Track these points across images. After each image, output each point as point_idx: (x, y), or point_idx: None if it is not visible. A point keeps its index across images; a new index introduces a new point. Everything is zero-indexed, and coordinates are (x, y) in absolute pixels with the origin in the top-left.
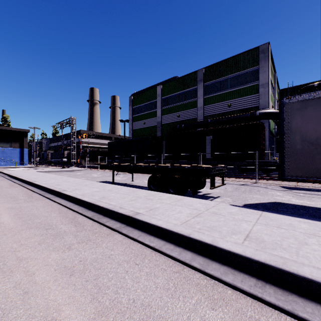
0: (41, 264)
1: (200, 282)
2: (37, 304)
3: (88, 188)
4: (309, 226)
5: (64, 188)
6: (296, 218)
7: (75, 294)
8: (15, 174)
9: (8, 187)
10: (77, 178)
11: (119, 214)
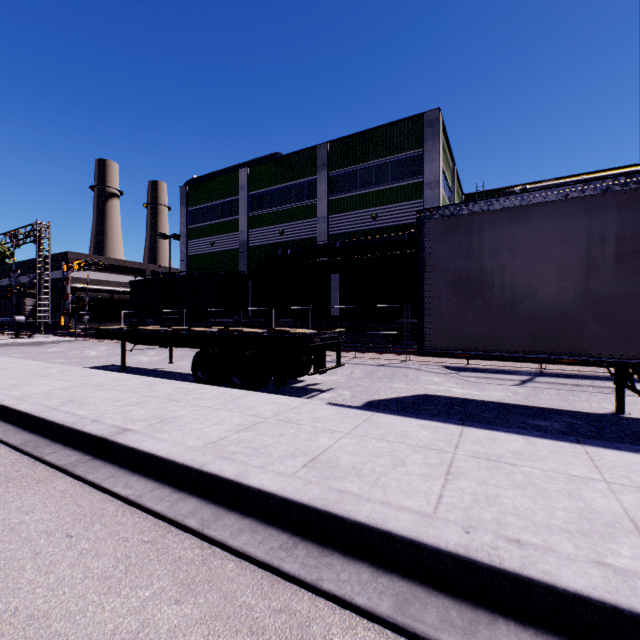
0: None
1: (185, 555)
2: None
3: (48, 382)
4: (431, 434)
5: None
6: (422, 421)
7: None
8: None
9: None
10: (45, 360)
11: (84, 435)
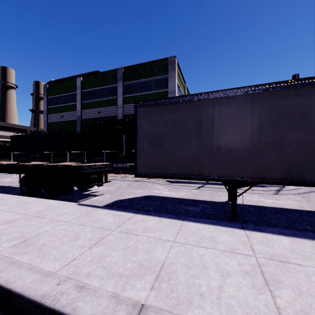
0: None
1: None
2: None
3: None
4: (113, 219)
5: None
6: (118, 212)
7: None
8: None
9: None
10: None
11: None
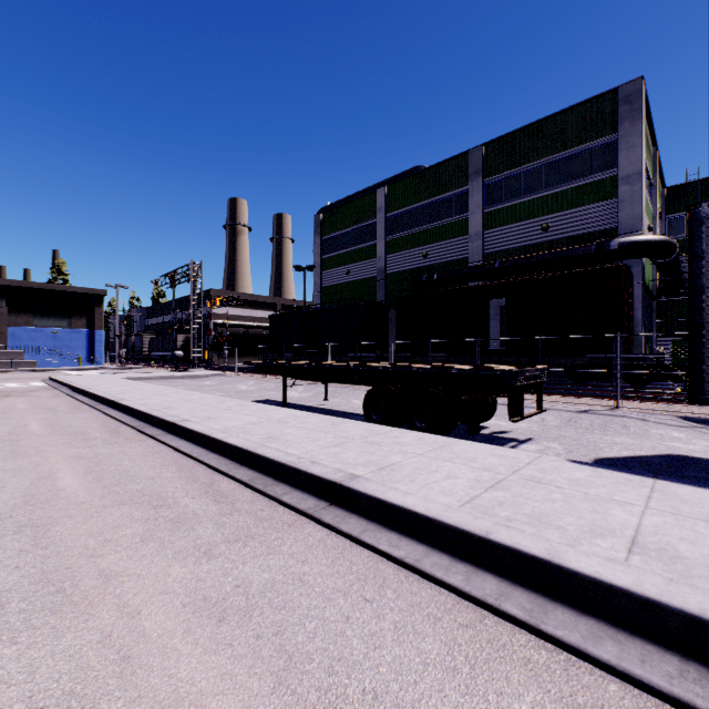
0: (152, 590)
1: (531, 656)
2: (154, 690)
3: (234, 415)
4: None
5: (183, 415)
6: None
7: (236, 668)
8: (81, 383)
9: (68, 411)
10: (207, 393)
11: (311, 477)
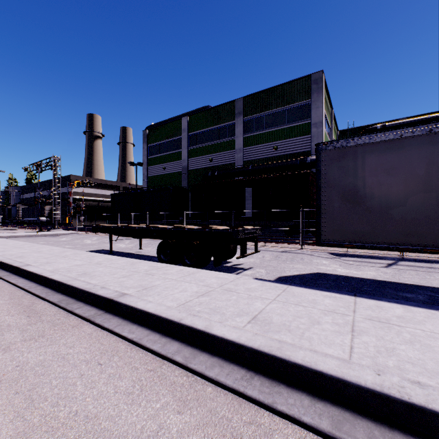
0: None
1: (177, 381)
2: None
3: (67, 260)
4: (333, 302)
5: (29, 261)
6: (324, 292)
7: None
8: None
9: None
10: (60, 246)
11: (98, 297)
